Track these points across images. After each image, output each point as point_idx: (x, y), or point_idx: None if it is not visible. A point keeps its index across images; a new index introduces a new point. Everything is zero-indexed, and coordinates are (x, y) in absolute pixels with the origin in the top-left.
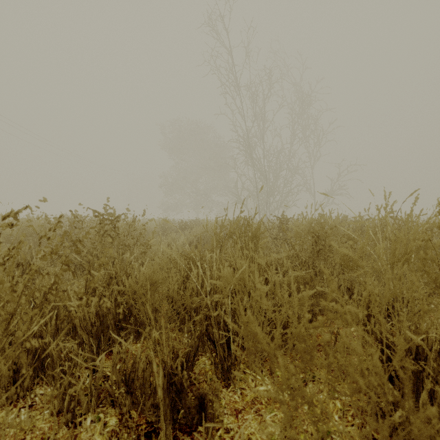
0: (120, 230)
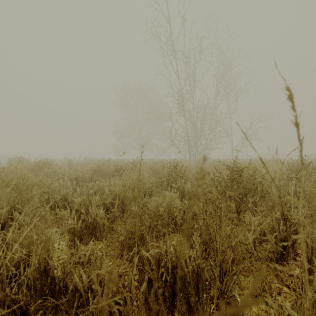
0: (56, 173)
